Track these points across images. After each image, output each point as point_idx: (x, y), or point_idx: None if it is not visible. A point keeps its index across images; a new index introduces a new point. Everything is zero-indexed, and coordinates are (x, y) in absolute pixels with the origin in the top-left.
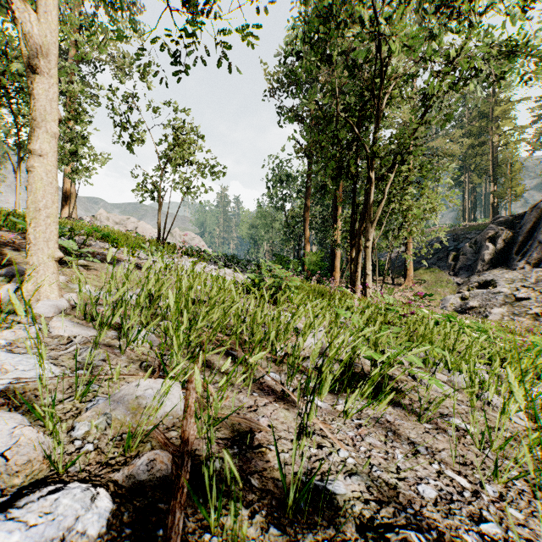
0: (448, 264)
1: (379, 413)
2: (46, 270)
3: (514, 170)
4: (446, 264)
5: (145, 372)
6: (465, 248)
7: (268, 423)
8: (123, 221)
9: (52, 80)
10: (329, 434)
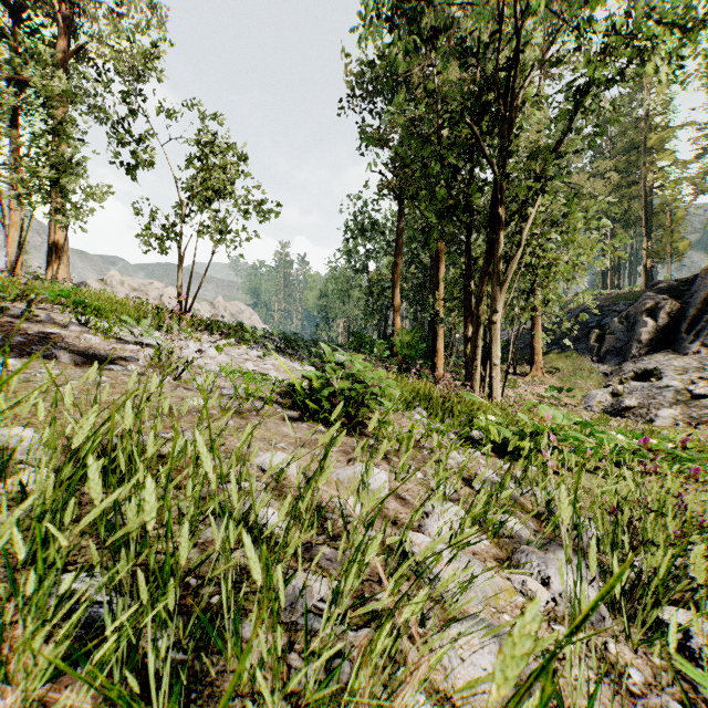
0: (590, 346)
1: None
2: None
3: (675, 219)
4: (587, 346)
5: None
6: (613, 324)
7: None
8: (143, 286)
9: None
10: None
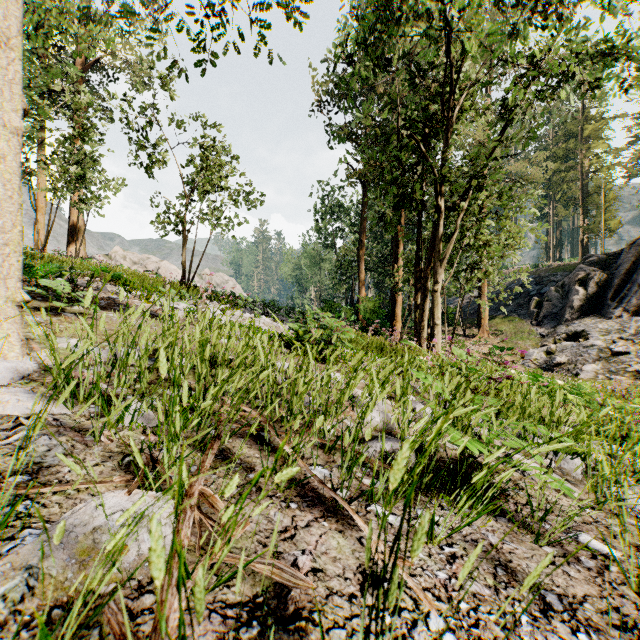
0: (530, 312)
1: (478, 531)
2: (3, 319)
3: (608, 200)
4: (528, 312)
5: (125, 473)
6: (550, 293)
7: (312, 563)
8: (142, 260)
9: (12, 53)
10: (410, 582)
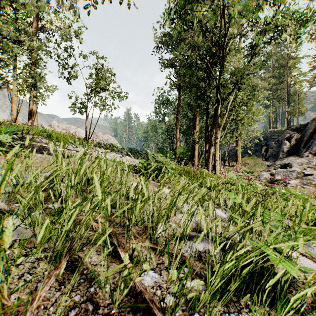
0: (262, 154)
1: None
2: None
3: (300, 98)
4: (261, 154)
5: None
6: (272, 144)
7: None
8: (67, 128)
9: None
10: None
